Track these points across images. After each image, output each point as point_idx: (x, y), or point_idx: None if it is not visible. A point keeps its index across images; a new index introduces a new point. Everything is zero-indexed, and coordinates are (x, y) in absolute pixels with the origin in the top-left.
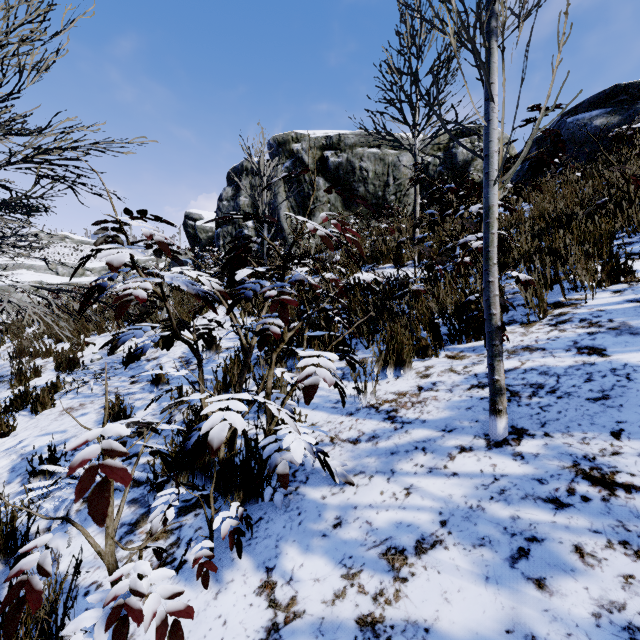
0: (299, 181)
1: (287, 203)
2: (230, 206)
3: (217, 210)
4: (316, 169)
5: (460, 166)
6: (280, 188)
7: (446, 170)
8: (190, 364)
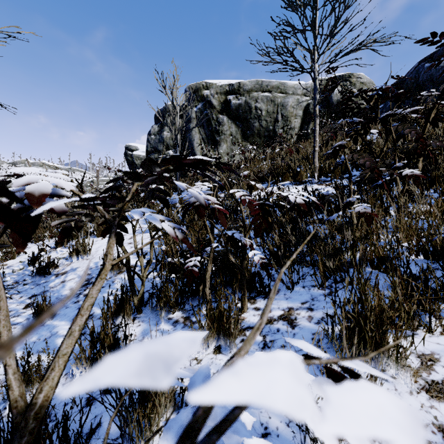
0: (208, 119)
1: (199, 136)
2: (156, 139)
3: (147, 142)
4: (221, 109)
5: (334, 105)
6: (194, 124)
7: (323, 108)
8: (89, 286)
